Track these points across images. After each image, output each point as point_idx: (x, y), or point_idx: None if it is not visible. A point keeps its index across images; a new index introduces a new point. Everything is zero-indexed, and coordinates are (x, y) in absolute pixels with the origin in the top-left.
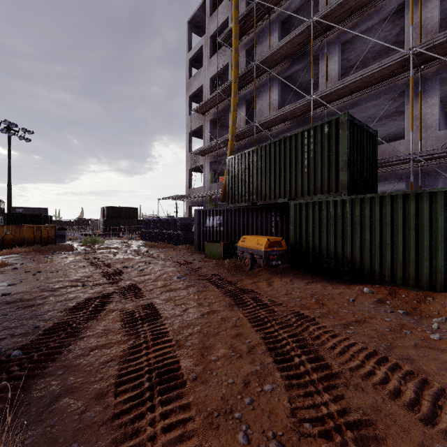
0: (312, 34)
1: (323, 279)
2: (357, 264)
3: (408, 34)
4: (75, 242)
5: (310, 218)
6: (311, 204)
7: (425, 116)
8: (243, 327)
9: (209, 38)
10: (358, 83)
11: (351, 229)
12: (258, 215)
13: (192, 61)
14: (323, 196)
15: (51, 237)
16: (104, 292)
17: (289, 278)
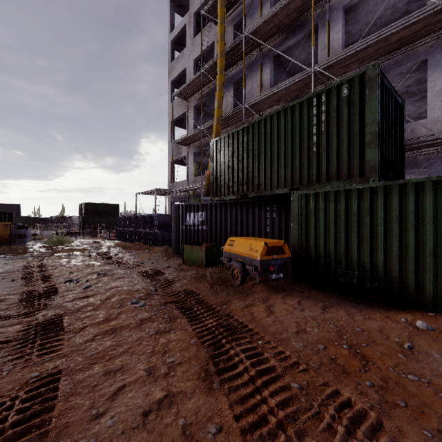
0: None
1: (342, 299)
2: (395, 279)
3: None
4: (39, 242)
5: (321, 214)
6: (322, 194)
7: None
8: None
9: (193, 15)
10: (370, 50)
11: (385, 229)
12: (249, 210)
13: (175, 44)
14: (340, 184)
15: (4, 237)
16: None
17: (296, 299)
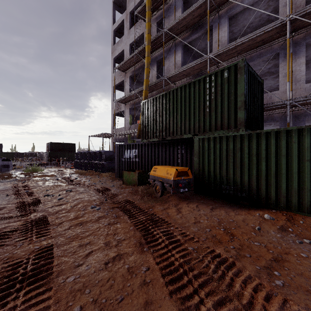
0: (209, 6)
1: (224, 204)
2: (254, 191)
3: (282, 9)
4: (19, 170)
5: (211, 151)
6: (212, 139)
7: (295, 73)
8: (154, 285)
9: (129, 13)
10: (244, 45)
11: (248, 160)
12: (167, 148)
13: (116, 32)
14: (223, 132)
15: None
16: (3, 231)
17: (195, 204)
